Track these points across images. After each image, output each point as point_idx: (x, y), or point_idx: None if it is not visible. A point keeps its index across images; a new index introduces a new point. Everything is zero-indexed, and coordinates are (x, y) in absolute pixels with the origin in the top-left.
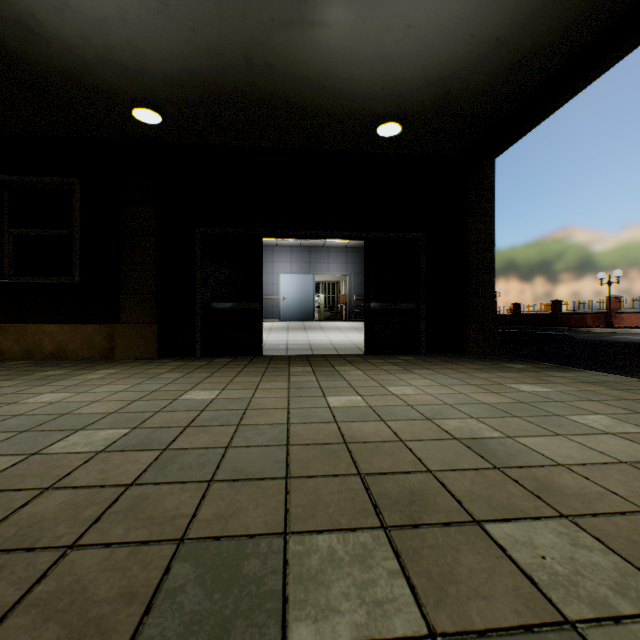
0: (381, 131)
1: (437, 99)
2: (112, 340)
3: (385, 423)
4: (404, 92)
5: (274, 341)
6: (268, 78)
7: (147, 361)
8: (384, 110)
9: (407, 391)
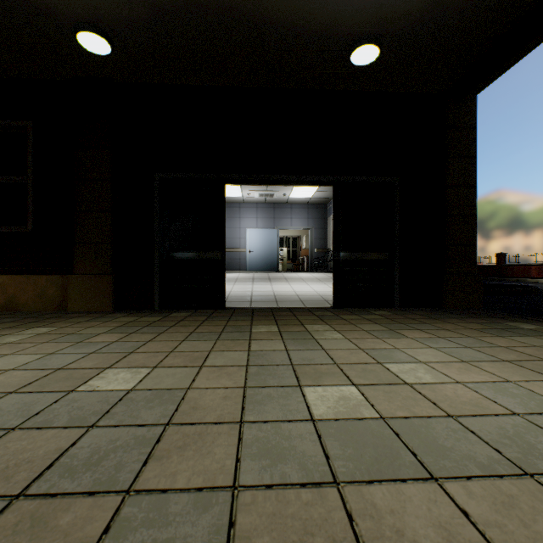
0: (355, 57)
1: (426, 8)
2: (66, 292)
3: (446, 493)
4: None
5: (238, 292)
6: None
7: (98, 315)
8: (361, 28)
9: (421, 375)
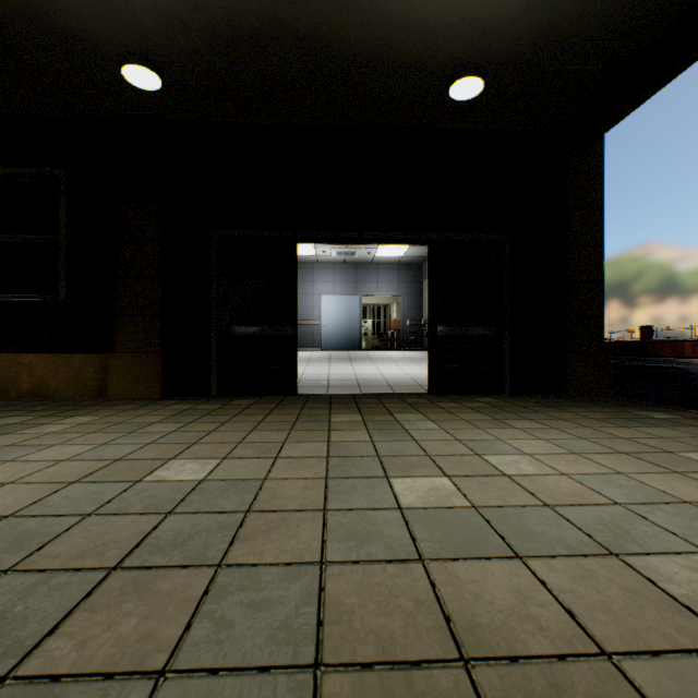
0: (455, 91)
1: (539, 35)
2: (105, 374)
3: (528, 568)
4: (493, 24)
5: (312, 375)
6: (300, 7)
7: (145, 402)
8: (461, 58)
9: (523, 467)
